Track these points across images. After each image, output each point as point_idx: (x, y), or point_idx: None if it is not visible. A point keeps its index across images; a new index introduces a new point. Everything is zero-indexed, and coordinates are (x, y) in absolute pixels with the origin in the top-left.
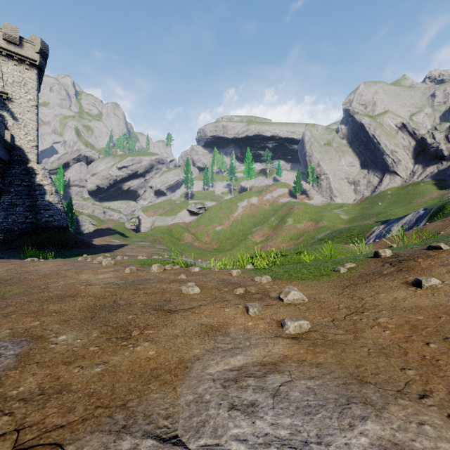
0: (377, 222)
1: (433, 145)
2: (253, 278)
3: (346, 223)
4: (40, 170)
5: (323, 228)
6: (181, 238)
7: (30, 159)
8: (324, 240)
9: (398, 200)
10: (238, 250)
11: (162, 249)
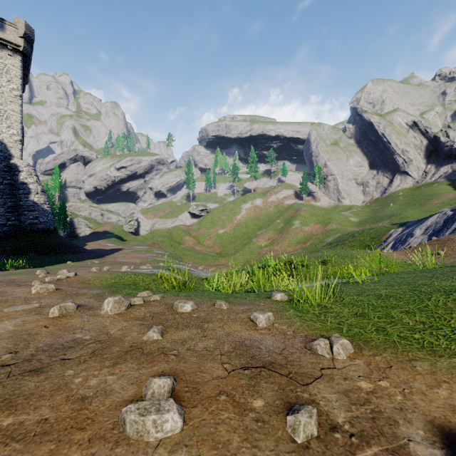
0: (393, 225)
1: (447, 144)
2: (310, 343)
3: (356, 226)
4: (24, 167)
5: (332, 231)
6: (181, 242)
7: (13, 155)
8: (335, 244)
9: (411, 201)
10: (242, 254)
11: (159, 254)
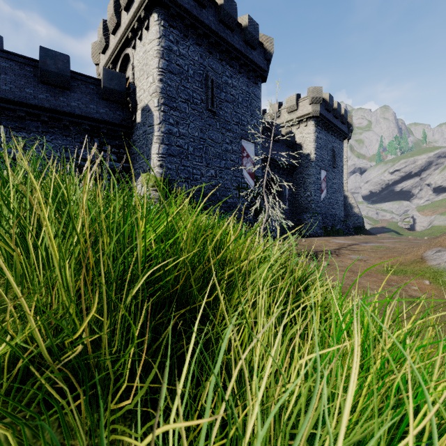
0: None
1: None
2: None
3: None
4: (349, 195)
5: None
6: None
7: (344, 190)
8: None
9: None
10: None
11: None
